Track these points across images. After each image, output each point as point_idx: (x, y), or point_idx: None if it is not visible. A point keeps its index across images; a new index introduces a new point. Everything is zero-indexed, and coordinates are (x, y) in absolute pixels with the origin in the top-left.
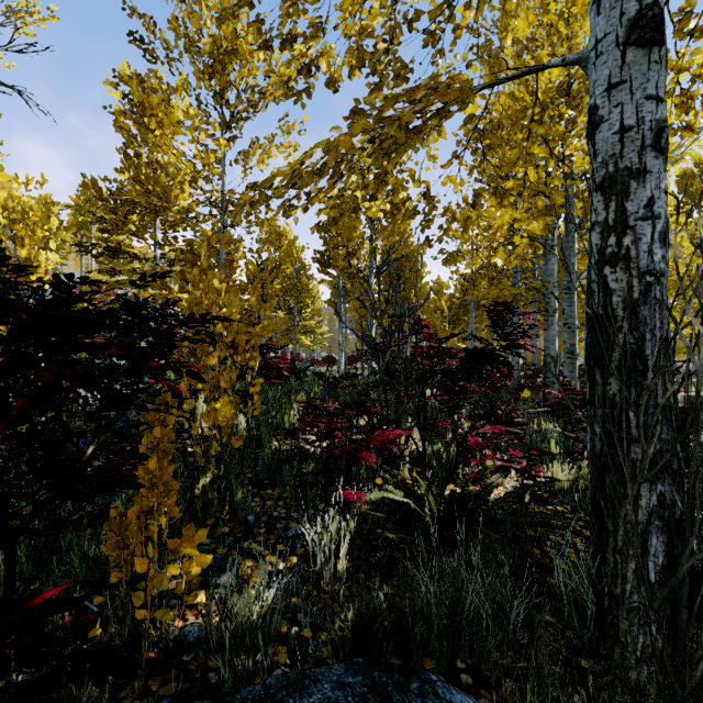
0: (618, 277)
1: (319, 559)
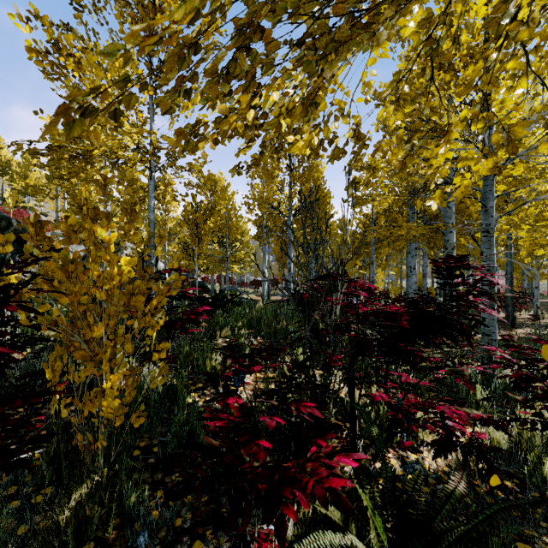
0: None
1: None
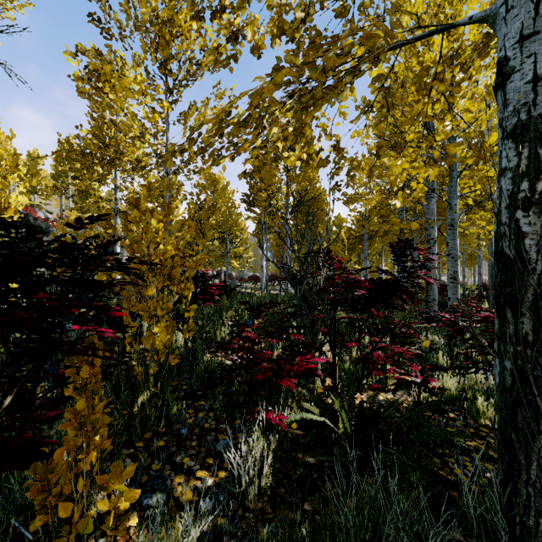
0: (531, 221)
1: (243, 481)
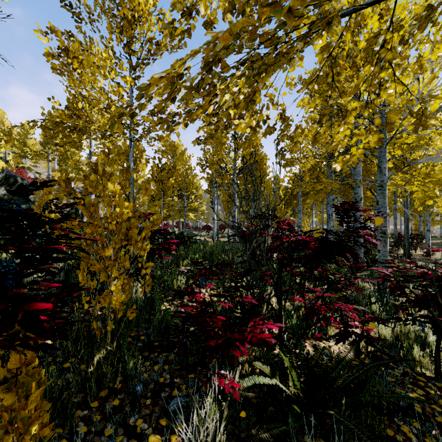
0: None
1: None
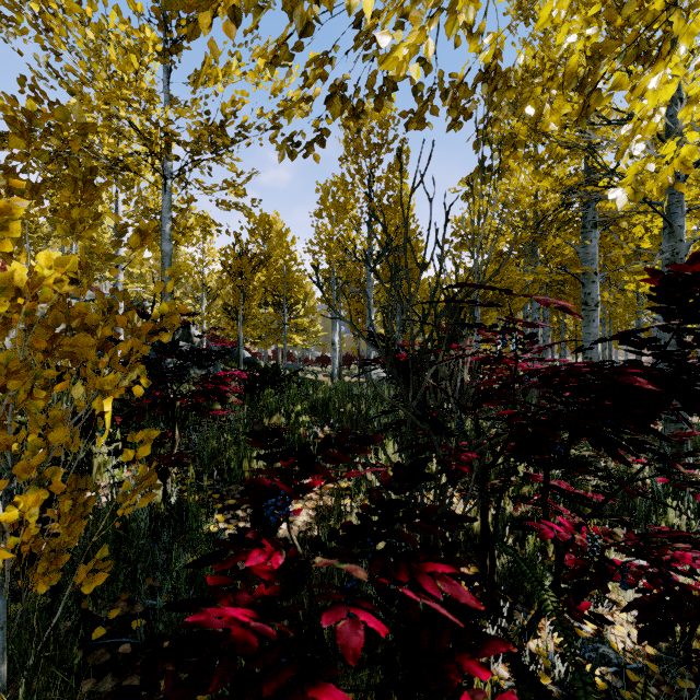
0: None
1: None
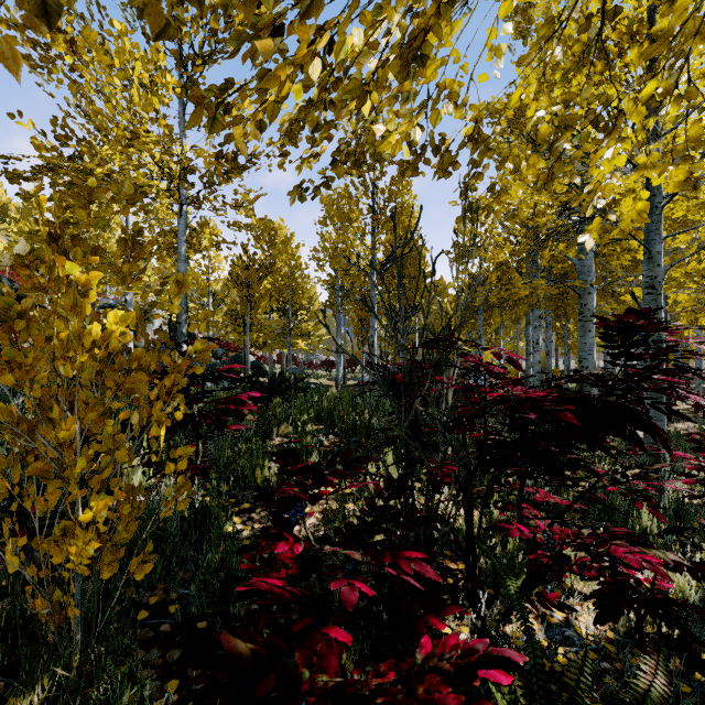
0: None
1: None
